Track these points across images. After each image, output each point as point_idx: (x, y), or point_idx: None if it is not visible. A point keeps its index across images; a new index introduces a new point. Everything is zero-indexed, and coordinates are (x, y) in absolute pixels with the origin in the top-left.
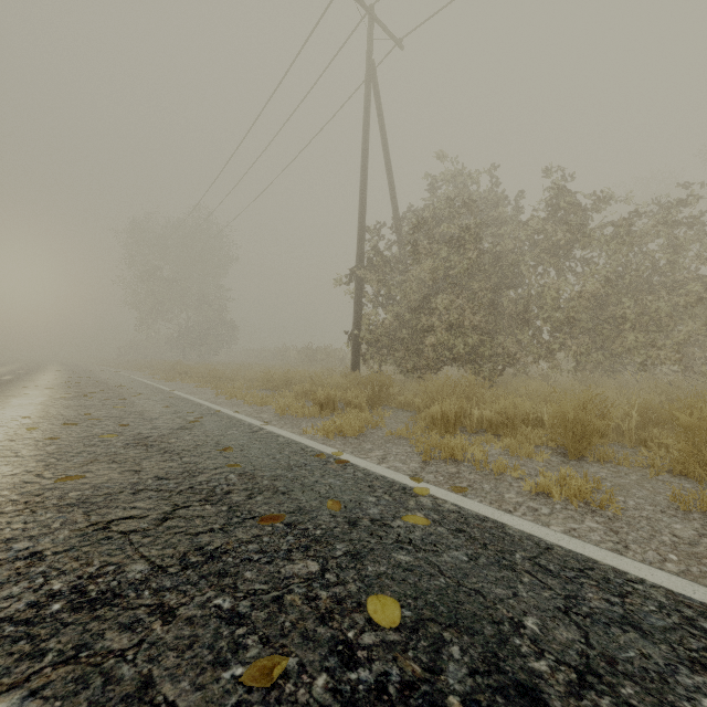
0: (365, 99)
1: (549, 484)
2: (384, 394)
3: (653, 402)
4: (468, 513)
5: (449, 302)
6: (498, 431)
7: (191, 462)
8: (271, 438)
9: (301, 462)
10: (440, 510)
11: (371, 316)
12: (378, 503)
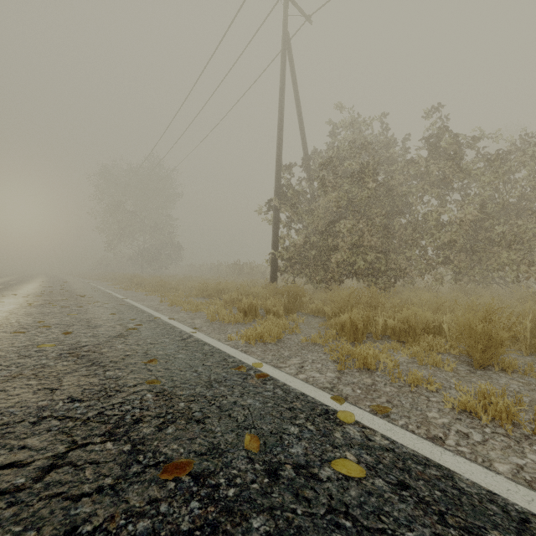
0: (281, 63)
1: (471, 402)
2: (298, 303)
3: (532, 311)
4: (404, 451)
5: (351, 226)
6: (401, 337)
7: (113, 377)
8: (197, 346)
9: (221, 376)
10: (371, 448)
11: (286, 238)
12: (301, 436)
